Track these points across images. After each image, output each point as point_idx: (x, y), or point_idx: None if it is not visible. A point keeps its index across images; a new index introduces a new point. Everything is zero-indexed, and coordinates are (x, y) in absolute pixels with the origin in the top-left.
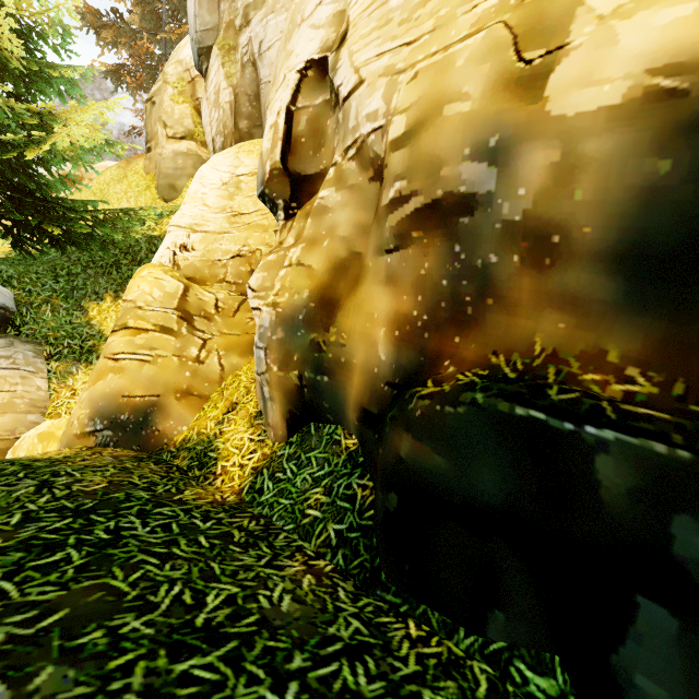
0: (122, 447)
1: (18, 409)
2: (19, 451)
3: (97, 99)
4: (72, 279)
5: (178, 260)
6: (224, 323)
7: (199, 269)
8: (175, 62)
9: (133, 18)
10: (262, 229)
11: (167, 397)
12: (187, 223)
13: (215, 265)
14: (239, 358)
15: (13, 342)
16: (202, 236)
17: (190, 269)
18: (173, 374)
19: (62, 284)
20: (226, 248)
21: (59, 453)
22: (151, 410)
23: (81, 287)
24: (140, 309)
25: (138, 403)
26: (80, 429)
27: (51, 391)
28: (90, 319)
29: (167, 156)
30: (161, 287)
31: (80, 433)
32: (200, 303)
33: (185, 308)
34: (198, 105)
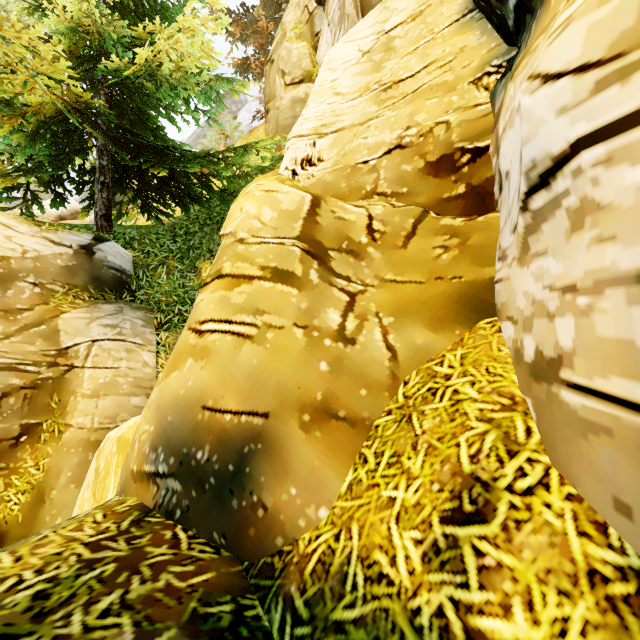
0: (195, 527)
1: (120, 389)
2: (100, 457)
3: (233, 111)
4: (189, 238)
5: (299, 181)
6: (386, 261)
7: (330, 184)
8: (292, 6)
9: (257, 11)
10: (442, 90)
11: (283, 419)
12: (310, 128)
13: (357, 172)
14: (429, 333)
15: (123, 308)
16: (333, 138)
17: (316, 188)
18: (294, 365)
19: (179, 244)
20: (375, 140)
21: (56, 554)
22: (250, 448)
23: (197, 247)
24: (240, 243)
25: (227, 427)
26: (136, 463)
27: (159, 368)
28: (202, 281)
29: (285, 107)
30: (273, 204)
31: (136, 470)
32: (339, 225)
33: (313, 236)
34: (316, 42)
